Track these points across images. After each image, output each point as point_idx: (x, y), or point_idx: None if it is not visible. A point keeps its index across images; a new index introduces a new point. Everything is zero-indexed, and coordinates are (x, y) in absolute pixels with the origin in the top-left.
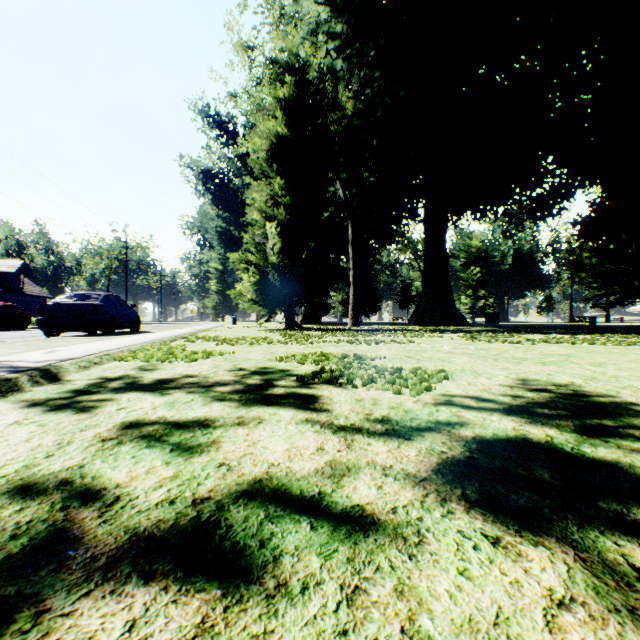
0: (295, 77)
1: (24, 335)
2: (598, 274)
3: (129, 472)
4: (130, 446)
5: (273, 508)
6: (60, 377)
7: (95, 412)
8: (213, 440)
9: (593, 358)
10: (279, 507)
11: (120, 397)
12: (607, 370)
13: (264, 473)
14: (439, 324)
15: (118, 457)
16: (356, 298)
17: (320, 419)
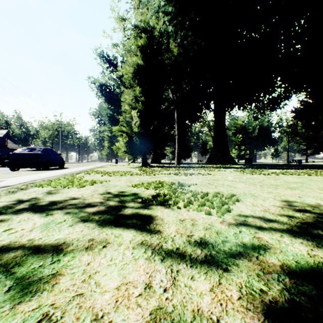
0: (147, 35)
1: (1, 170)
2: (306, 137)
3: None
4: None
5: None
6: None
7: None
8: (55, 272)
9: (317, 184)
10: None
11: (15, 218)
12: None
13: None
14: (222, 163)
15: None
16: (179, 150)
17: (152, 242)
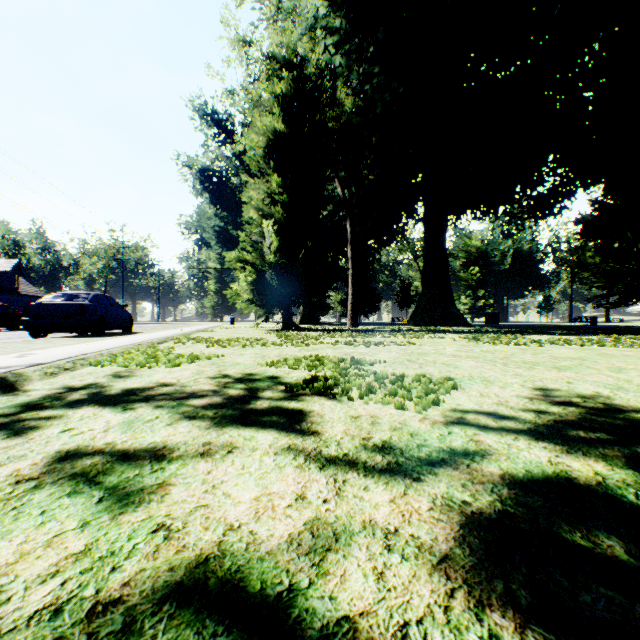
0: (293, 73)
1: (11, 336)
2: (602, 273)
3: (22, 543)
4: (47, 492)
5: (212, 627)
6: (17, 386)
7: (31, 436)
8: (162, 482)
9: (609, 362)
10: (222, 624)
11: (73, 413)
12: (631, 377)
13: (215, 545)
14: (439, 324)
15: (21, 513)
16: (355, 298)
17: (306, 446)
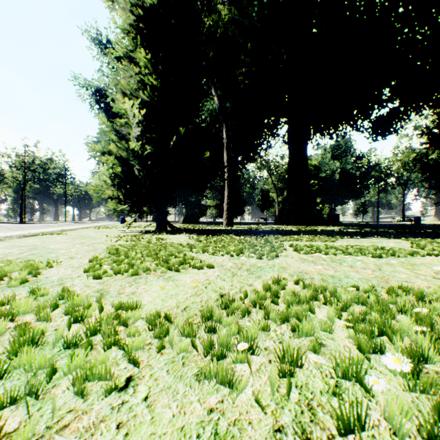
0: None
1: None
2: None
3: None
4: None
5: None
6: None
7: None
8: None
9: None
10: None
11: None
12: None
13: None
14: (302, 224)
15: None
16: (230, 199)
17: None
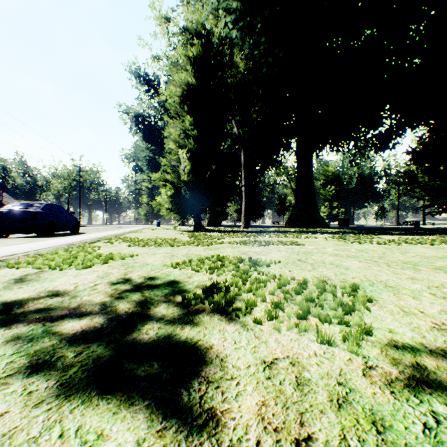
0: (201, 41)
1: None
2: (430, 189)
3: None
4: None
5: None
6: None
7: None
8: None
9: None
10: None
11: None
12: None
13: None
14: (307, 227)
15: None
16: (247, 207)
17: None
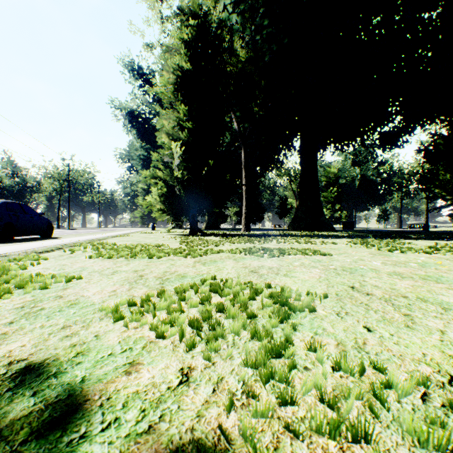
0: (198, 23)
1: None
2: (452, 188)
3: None
4: None
5: None
6: None
7: None
8: None
9: None
10: None
11: None
12: None
13: None
14: (312, 230)
15: None
16: (248, 209)
17: None
